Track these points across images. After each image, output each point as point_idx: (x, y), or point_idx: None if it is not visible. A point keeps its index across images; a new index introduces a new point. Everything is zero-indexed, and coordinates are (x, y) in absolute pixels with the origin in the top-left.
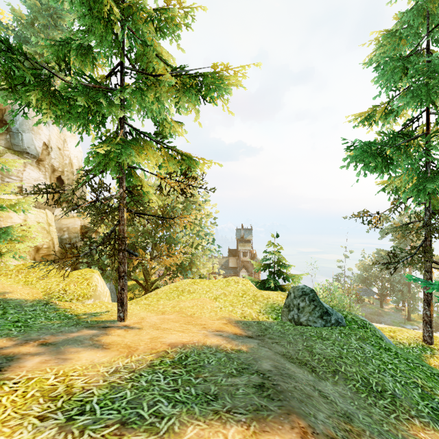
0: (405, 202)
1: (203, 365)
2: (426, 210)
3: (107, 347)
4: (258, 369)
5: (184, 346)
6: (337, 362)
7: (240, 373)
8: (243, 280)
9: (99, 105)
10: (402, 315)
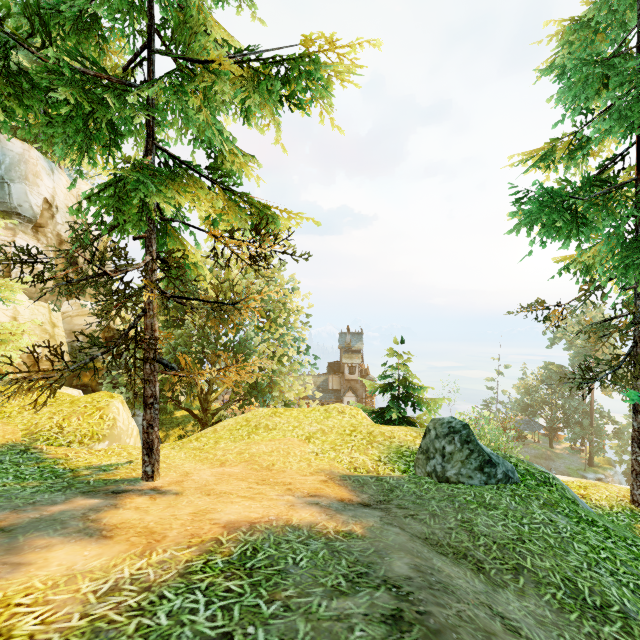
0: (603, 287)
1: (284, 570)
2: (637, 298)
3: (108, 534)
4: (386, 575)
5: (253, 527)
6: (517, 550)
7: (354, 586)
8: (351, 409)
9: (105, 106)
10: (582, 458)
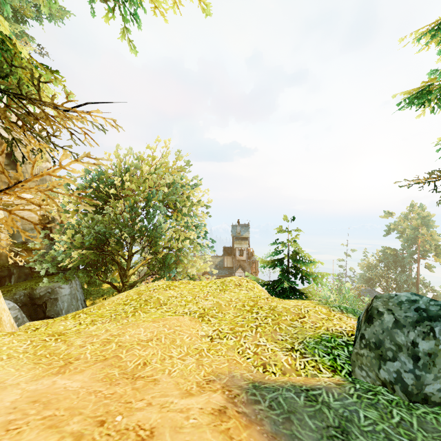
0: None
1: None
2: None
3: None
4: None
5: None
6: None
7: None
8: (247, 282)
9: None
10: None
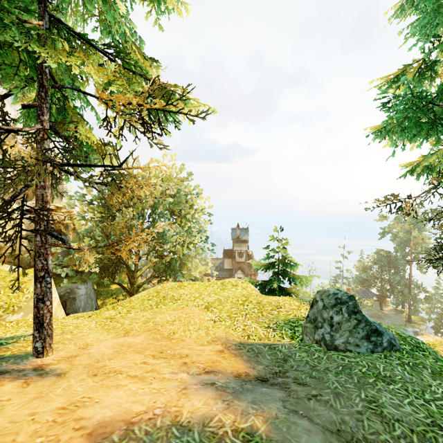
0: None
1: None
2: None
3: None
4: None
5: (128, 432)
6: (440, 442)
7: None
8: (242, 283)
9: None
10: (403, 317)
